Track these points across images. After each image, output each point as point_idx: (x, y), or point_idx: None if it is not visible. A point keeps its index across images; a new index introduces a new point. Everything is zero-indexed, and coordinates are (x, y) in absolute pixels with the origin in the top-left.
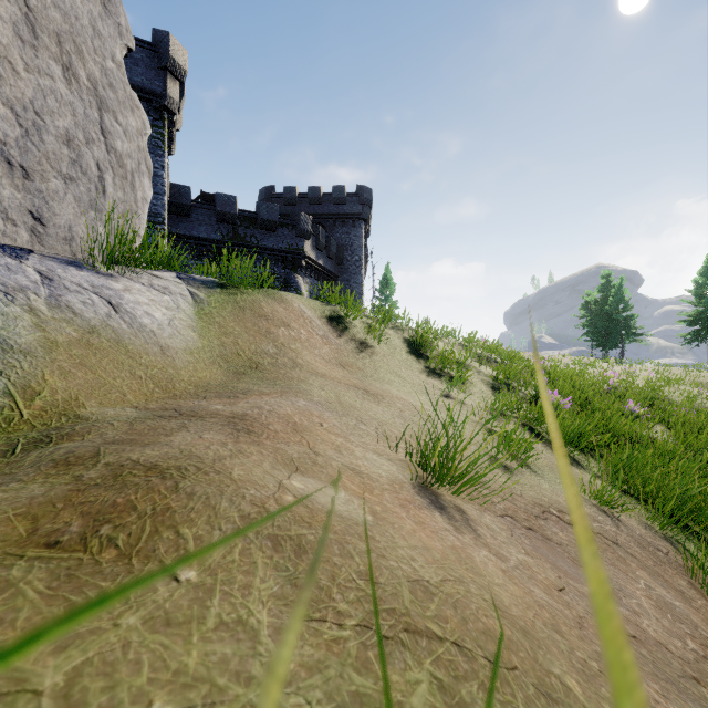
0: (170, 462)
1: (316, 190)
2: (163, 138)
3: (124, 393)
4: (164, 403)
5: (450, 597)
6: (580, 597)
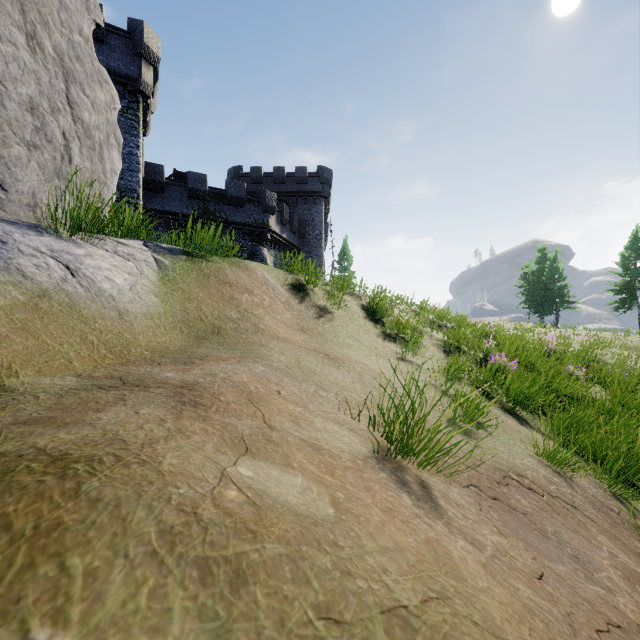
0: (85, 450)
1: (281, 170)
2: (137, 120)
3: (70, 359)
4: (113, 370)
5: (436, 632)
6: (559, 583)
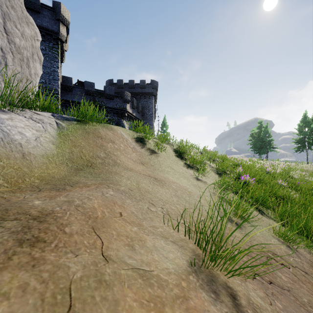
0: None
1: (132, 81)
2: (58, 53)
3: None
4: None
5: None
6: None
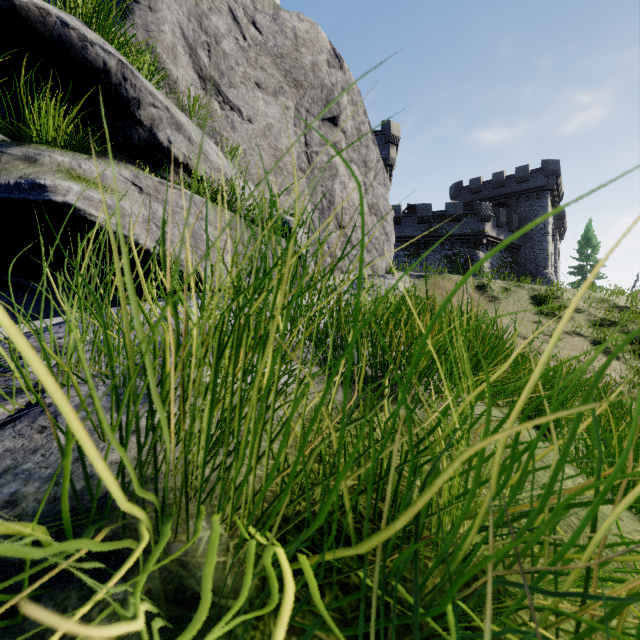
0: None
1: (499, 176)
2: None
3: None
4: None
5: None
6: None
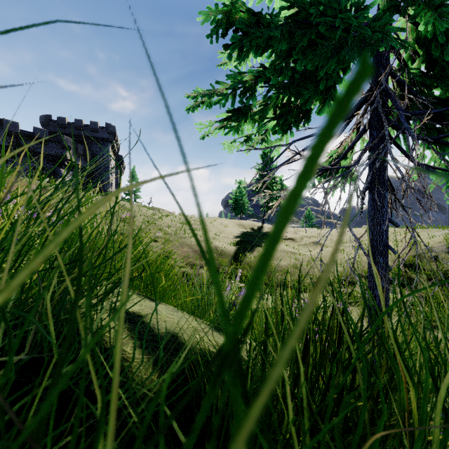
0: None
1: (80, 122)
2: None
3: None
4: None
5: None
6: None
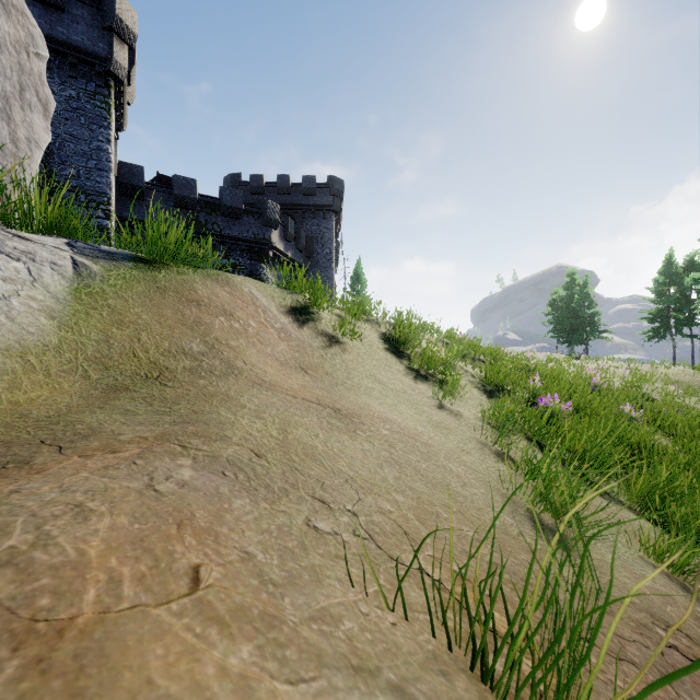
0: None
1: (285, 179)
2: (108, 108)
3: None
4: None
5: None
6: None
